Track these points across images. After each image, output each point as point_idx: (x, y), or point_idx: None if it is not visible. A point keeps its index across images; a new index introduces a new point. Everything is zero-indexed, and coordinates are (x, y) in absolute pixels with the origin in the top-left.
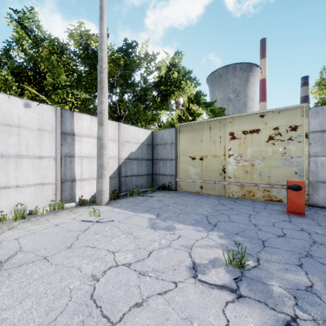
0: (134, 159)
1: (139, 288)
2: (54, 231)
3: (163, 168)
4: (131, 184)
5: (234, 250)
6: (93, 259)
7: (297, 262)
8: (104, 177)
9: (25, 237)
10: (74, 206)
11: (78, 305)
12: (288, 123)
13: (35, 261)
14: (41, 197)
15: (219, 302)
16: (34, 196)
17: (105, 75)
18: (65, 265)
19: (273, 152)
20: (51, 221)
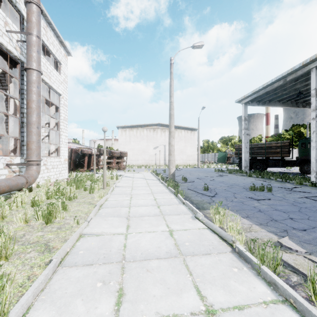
0: None
1: None
2: None
3: None
4: None
5: None
6: None
7: None
8: None
9: None
10: None
11: None
12: None
13: None
14: None
15: None
16: None
17: None
18: None
19: None
20: None
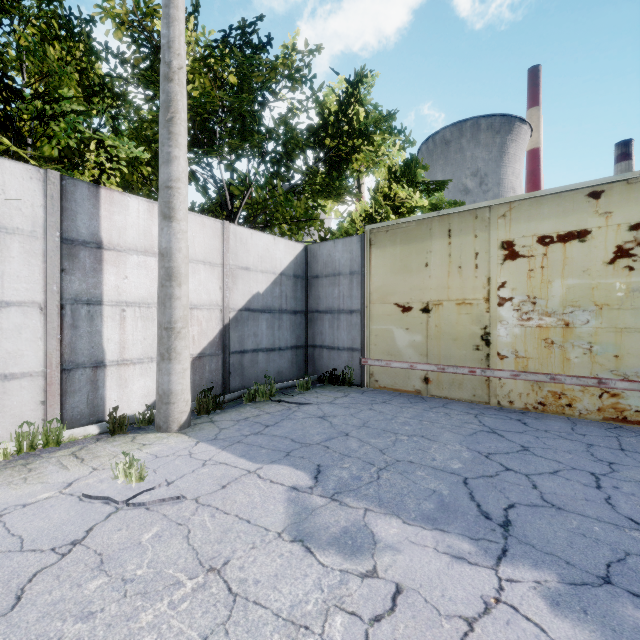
0: (261, 311)
1: None
2: None
3: (331, 333)
4: (254, 370)
5: None
6: None
7: None
8: (176, 356)
9: None
10: (94, 433)
11: None
12: None
13: None
14: None
15: None
16: None
17: (180, 88)
18: None
19: (630, 289)
20: None
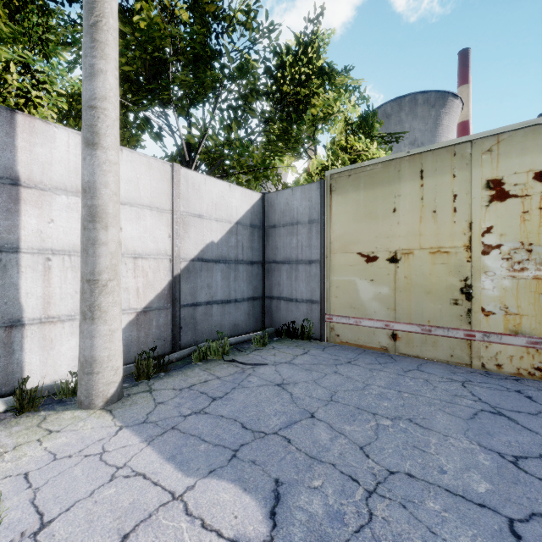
0: (216, 261)
1: None
2: None
3: (288, 284)
4: (207, 323)
5: None
6: None
7: None
8: (101, 315)
9: None
10: None
11: None
12: None
13: None
14: None
15: None
16: None
17: None
18: None
19: None
20: None
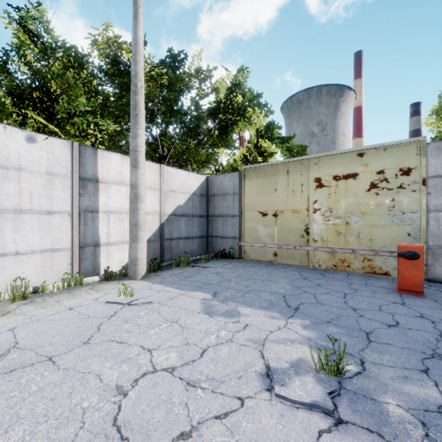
0: (182, 216)
1: (186, 407)
2: (66, 317)
3: (222, 228)
4: (177, 249)
5: (325, 347)
6: (121, 360)
7: (420, 365)
8: (140, 240)
9: (24, 327)
10: (97, 280)
11: (93, 436)
12: (397, 164)
13: (36, 363)
14: (51, 268)
15: (308, 432)
16: (41, 268)
17: (141, 98)
18: (78, 370)
19: (377, 205)
20: (63, 302)
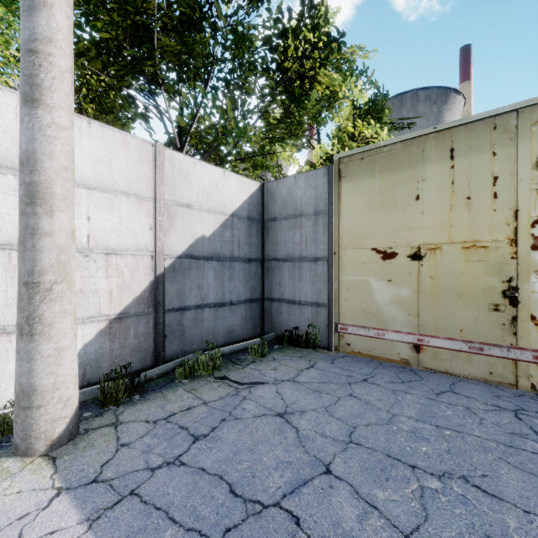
0: (207, 259)
1: None
2: None
3: (291, 284)
4: (197, 330)
5: None
6: None
7: None
8: (43, 329)
9: None
10: None
11: None
12: None
13: None
14: None
15: None
16: None
17: None
18: None
19: None
20: None
